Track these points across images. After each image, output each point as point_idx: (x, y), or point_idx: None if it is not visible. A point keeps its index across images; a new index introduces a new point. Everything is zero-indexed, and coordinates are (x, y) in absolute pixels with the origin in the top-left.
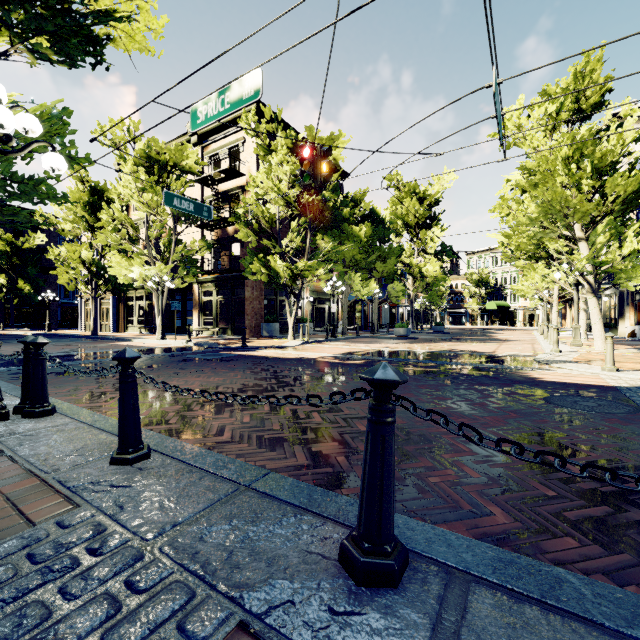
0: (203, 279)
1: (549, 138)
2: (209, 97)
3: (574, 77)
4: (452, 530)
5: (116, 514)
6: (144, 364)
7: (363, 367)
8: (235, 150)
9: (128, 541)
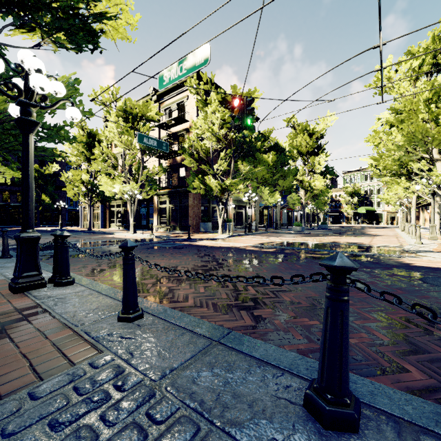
0: (160, 193)
1: (413, 86)
2: (172, 66)
3: (432, 39)
4: (380, 383)
5: (129, 359)
6: None
7: (275, 254)
8: (181, 104)
9: (141, 381)
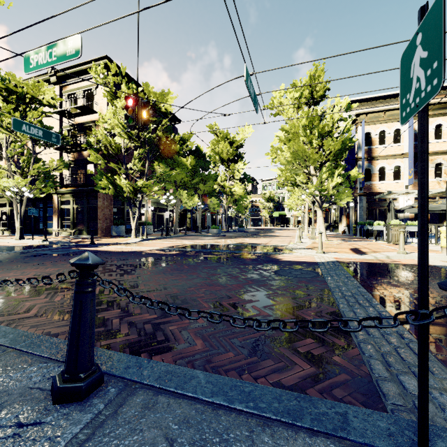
0: (62, 191)
1: (296, 113)
2: (39, 49)
3: (310, 78)
4: (162, 358)
5: None
6: None
7: (175, 256)
8: (89, 92)
9: None
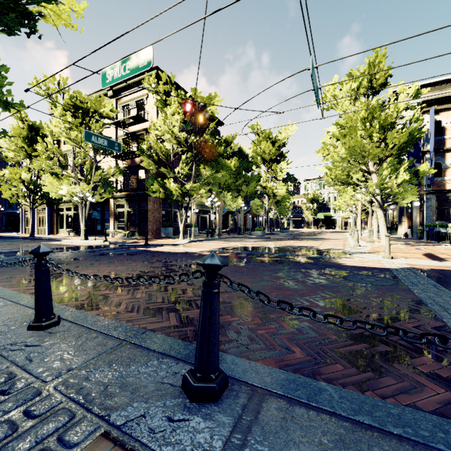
0: (117, 195)
1: (353, 105)
2: (115, 64)
3: (368, 65)
4: (266, 364)
5: (25, 365)
6: (68, 258)
7: (229, 258)
8: (141, 102)
9: (31, 383)
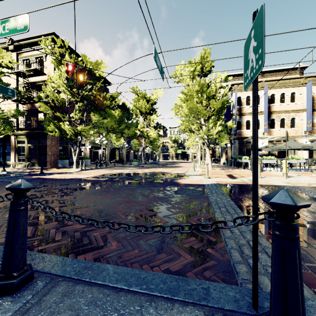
0: (18, 133)
1: (192, 81)
2: None
3: (201, 58)
4: (85, 257)
5: None
6: None
7: (105, 181)
8: (40, 59)
9: None
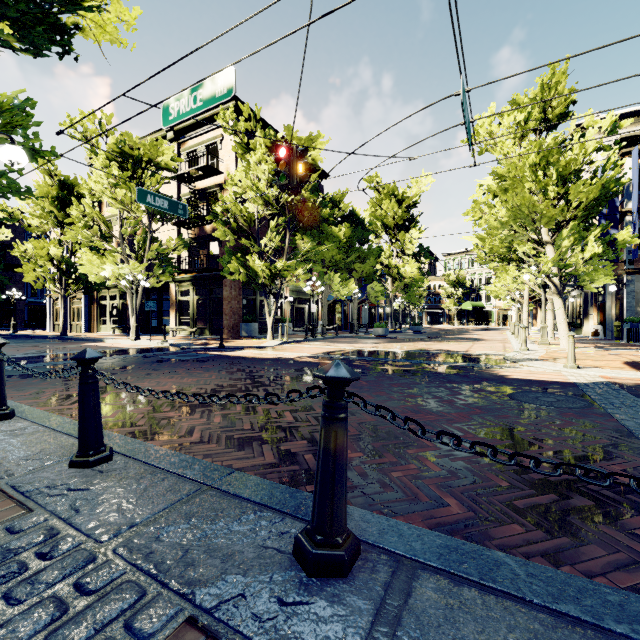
0: (180, 278)
1: (518, 145)
2: (181, 93)
3: (541, 88)
4: (408, 521)
5: (71, 517)
6: (115, 365)
7: None
8: (213, 147)
9: (81, 544)
